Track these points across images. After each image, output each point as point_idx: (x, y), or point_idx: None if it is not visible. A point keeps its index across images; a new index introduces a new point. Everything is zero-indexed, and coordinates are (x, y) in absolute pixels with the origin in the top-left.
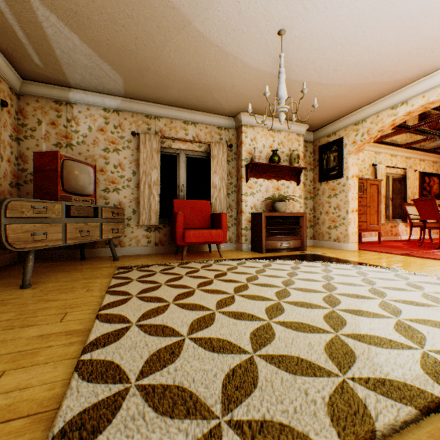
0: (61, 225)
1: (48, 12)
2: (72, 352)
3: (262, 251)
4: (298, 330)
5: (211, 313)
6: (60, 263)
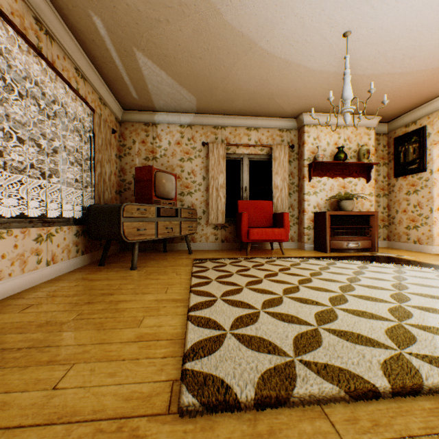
0: (154, 223)
1: (146, 60)
2: (180, 311)
3: (325, 251)
4: (360, 316)
5: (278, 297)
6: (150, 254)
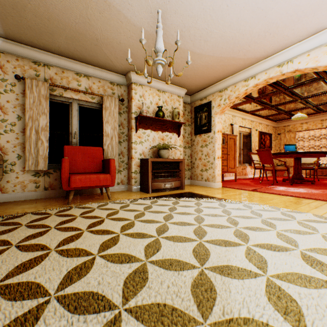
0: None
1: None
2: None
3: (148, 192)
4: (157, 322)
5: (45, 300)
6: None
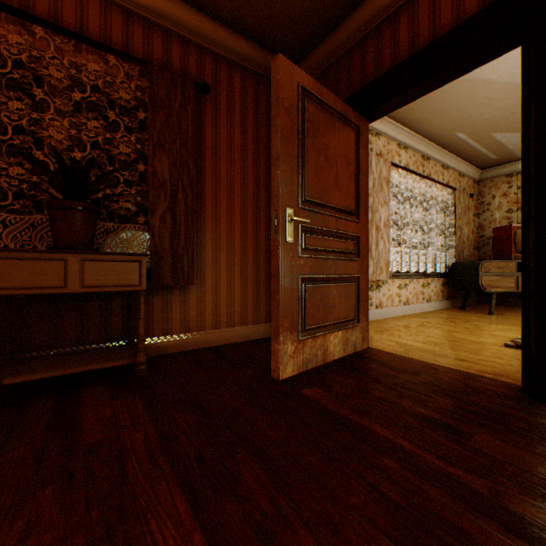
0: (512, 277)
1: (503, 134)
2: None
3: None
4: None
5: None
6: (510, 308)
